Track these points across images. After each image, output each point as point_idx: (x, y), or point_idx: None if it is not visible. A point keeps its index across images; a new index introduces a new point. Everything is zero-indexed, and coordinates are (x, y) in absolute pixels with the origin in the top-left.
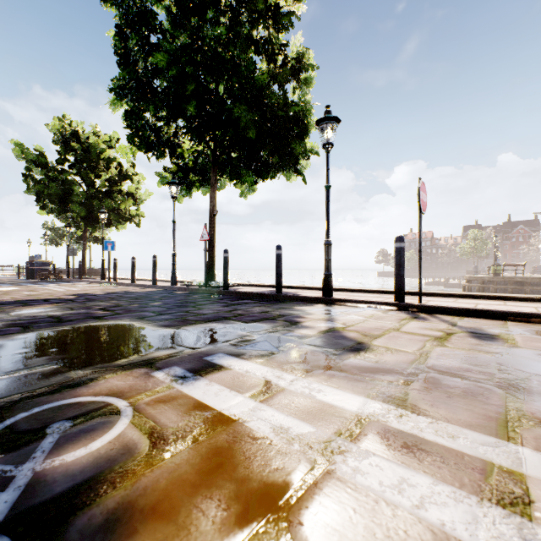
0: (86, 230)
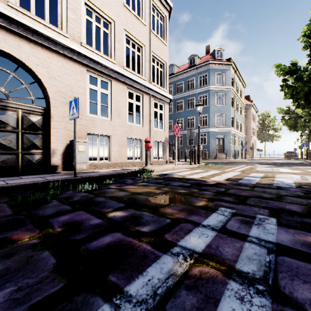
0: (309, 136)
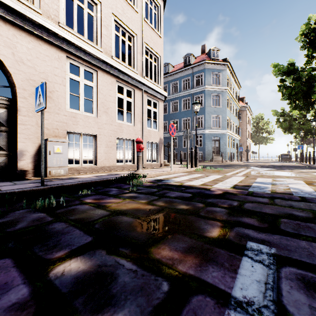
0: (303, 139)
